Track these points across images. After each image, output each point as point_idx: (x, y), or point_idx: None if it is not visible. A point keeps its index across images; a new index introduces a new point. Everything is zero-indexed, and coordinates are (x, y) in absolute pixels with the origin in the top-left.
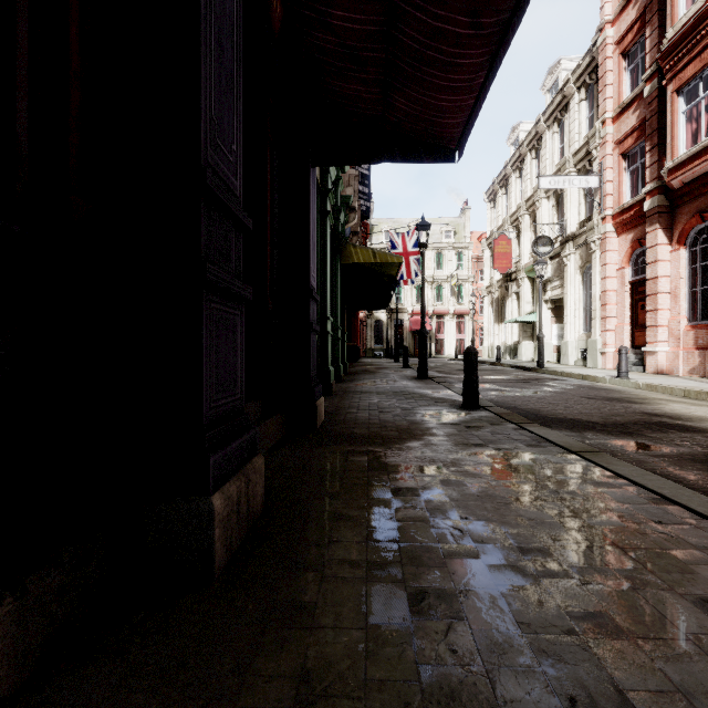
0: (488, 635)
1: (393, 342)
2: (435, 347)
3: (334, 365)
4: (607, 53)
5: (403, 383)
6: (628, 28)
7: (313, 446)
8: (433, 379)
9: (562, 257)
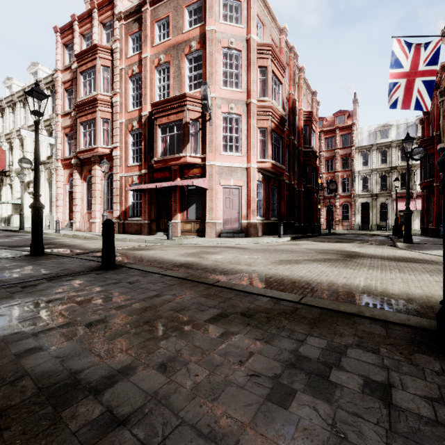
0: None
1: None
2: None
3: None
4: (59, 84)
5: None
6: (67, 80)
7: None
8: None
9: None
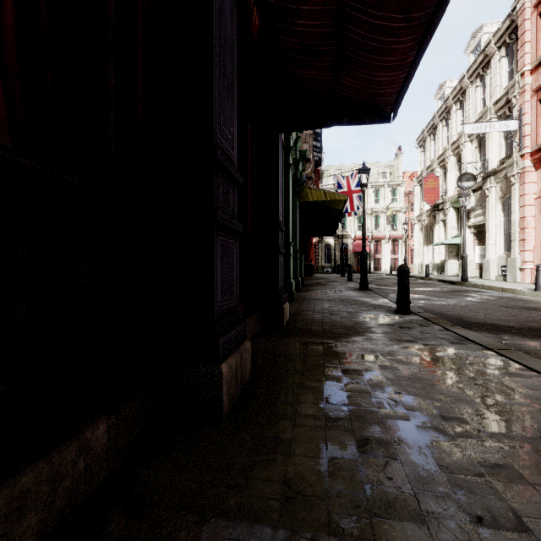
0: (415, 471)
1: (339, 261)
2: (373, 265)
3: (294, 279)
4: (526, 15)
5: (348, 293)
6: None
7: (282, 337)
8: (372, 290)
9: (484, 189)
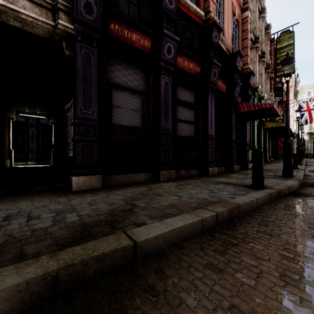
0: None
1: (312, 150)
2: None
3: None
4: None
5: None
6: None
7: (246, 169)
8: (300, 164)
9: None
